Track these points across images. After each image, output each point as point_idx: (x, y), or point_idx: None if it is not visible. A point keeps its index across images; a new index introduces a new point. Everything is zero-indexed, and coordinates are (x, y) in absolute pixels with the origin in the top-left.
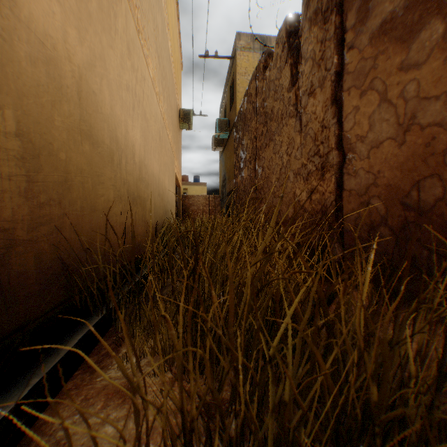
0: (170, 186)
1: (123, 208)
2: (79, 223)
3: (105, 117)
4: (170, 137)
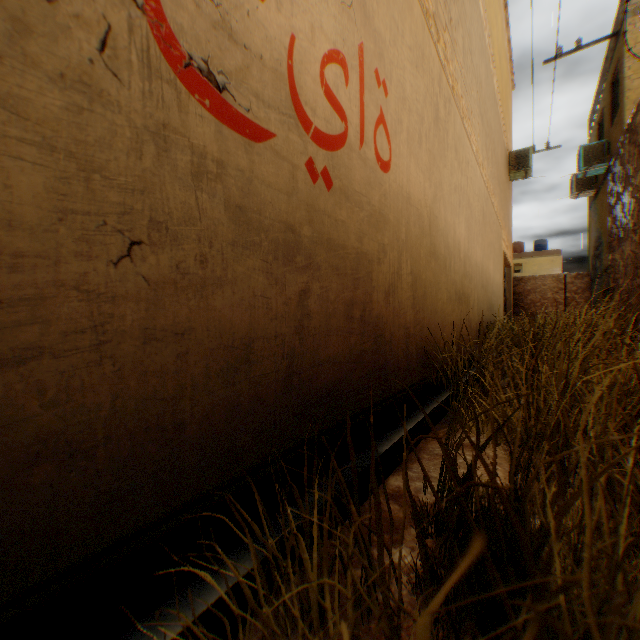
0: (495, 270)
1: (452, 308)
2: (429, 324)
3: (441, 232)
4: (495, 205)
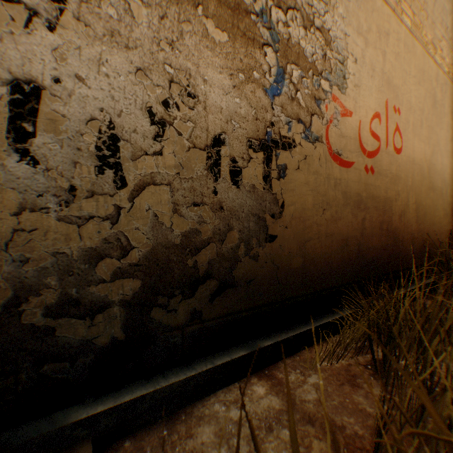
0: None
1: (446, 221)
2: (427, 231)
3: (437, 172)
4: None
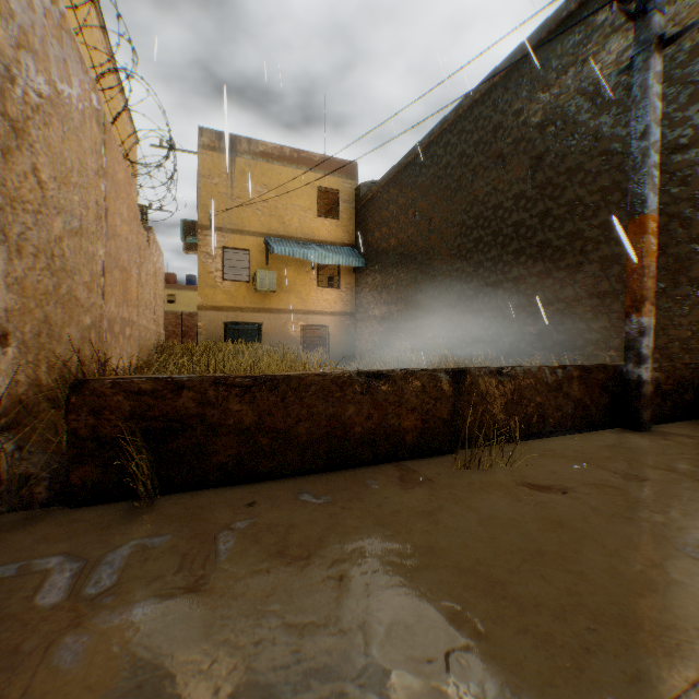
0: None
1: None
2: None
3: None
4: None
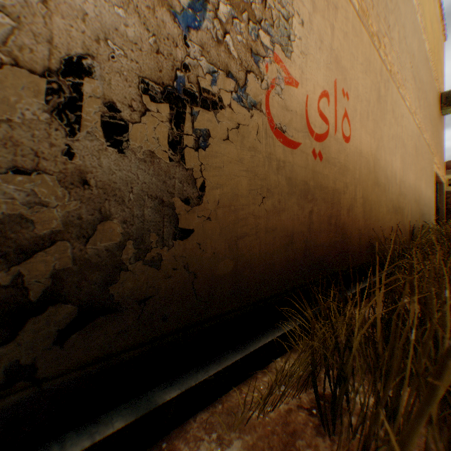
0: (426, 187)
1: (389, 217)
2: (373, 227)
3: (381, 168)
4: (426, 138)
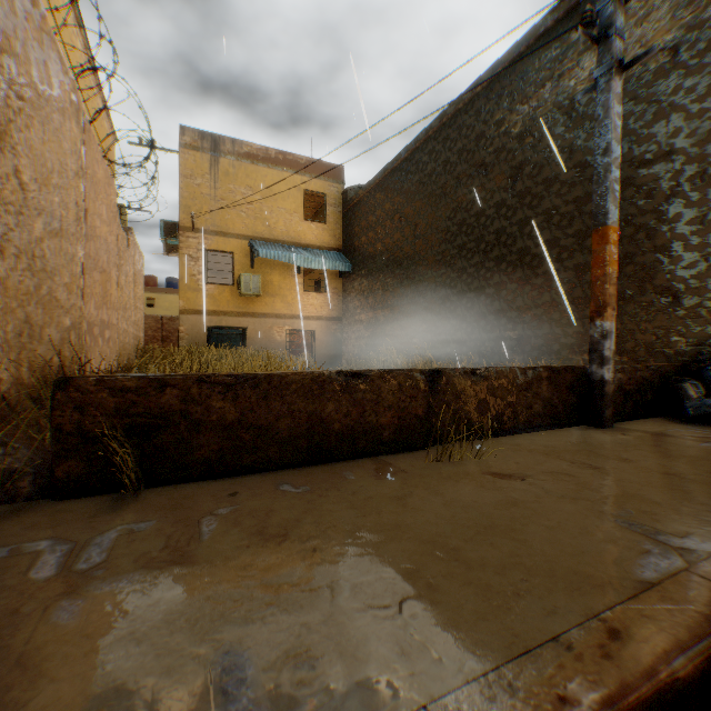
0: None
1: None
2: None
3: None
4: None
